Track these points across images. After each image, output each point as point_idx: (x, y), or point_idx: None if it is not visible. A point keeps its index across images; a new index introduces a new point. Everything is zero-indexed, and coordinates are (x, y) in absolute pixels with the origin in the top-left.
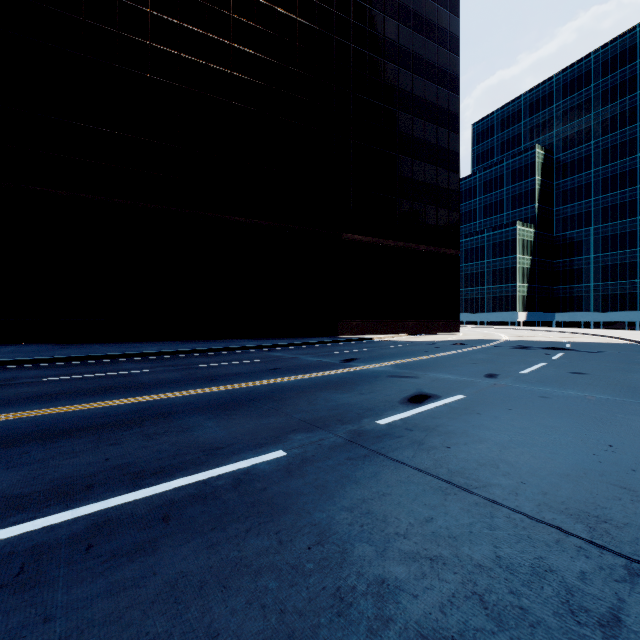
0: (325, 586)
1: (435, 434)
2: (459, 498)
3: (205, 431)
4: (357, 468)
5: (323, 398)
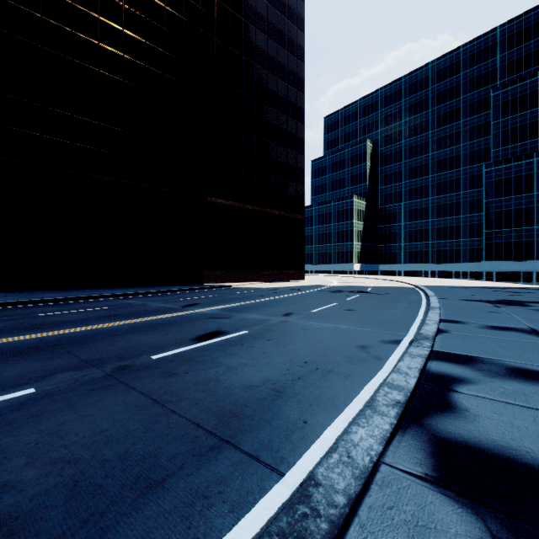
0: None
1: (188, 363)
2: (148, 412)
3: None
4: (89, 397)
5: (127, 339)
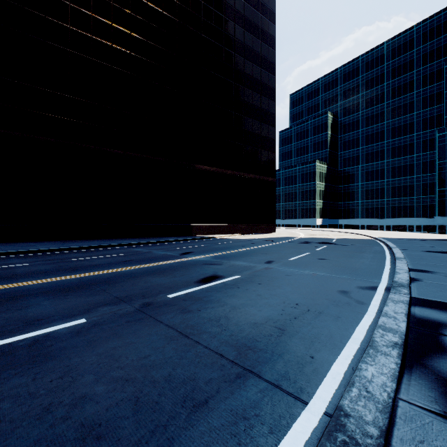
0: (43, 403)
1: (199, 302)
2: (177, 342)
3: (38, 308)
4: (128, 327)
5: (145, 281)
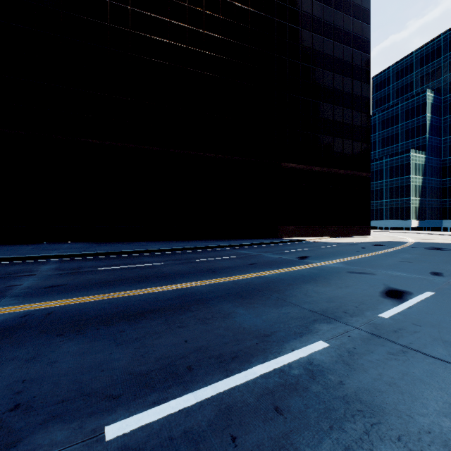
0: None
1: (446, 331)
2: None
3: (243, 318)
4: (408, 365)
5: (312, 290)
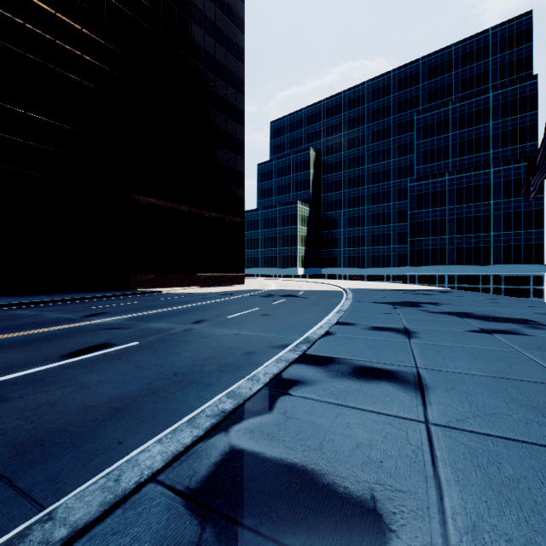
0: None
1: (34, 385)
2: None
3: None
4: None
5: None
